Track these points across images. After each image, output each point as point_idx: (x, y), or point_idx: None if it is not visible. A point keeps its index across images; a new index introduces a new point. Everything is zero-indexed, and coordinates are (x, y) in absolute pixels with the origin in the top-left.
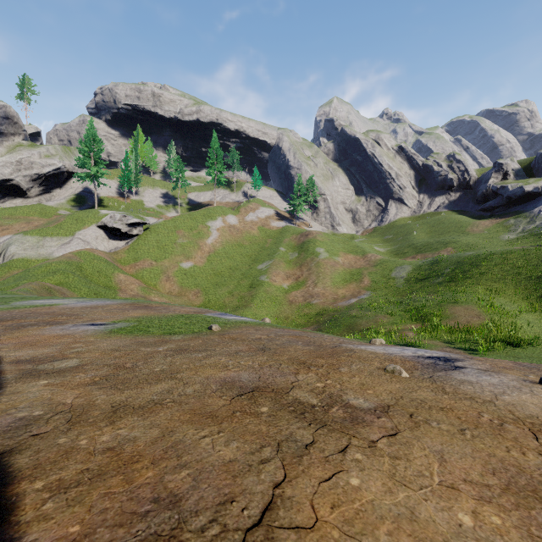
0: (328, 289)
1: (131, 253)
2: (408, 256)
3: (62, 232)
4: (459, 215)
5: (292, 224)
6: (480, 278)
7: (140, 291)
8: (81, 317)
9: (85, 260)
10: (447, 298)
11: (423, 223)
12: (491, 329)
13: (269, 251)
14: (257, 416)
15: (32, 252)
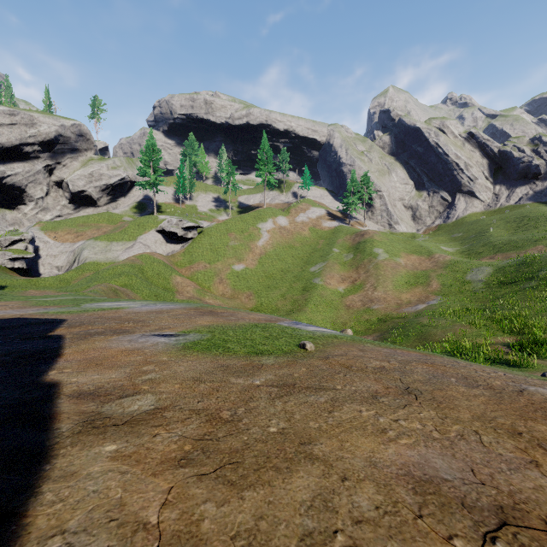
0: (389, 293)
1: (187, 256)
2: (484, 256)
3: (126, 237)
4: None
5: (345, 224)
6: None
7: (195, 293)
8: (148, 324)
9: (146, 263)
10: None
11: (501, 219)
12: None
13: (322, 253)
14: None
15: (101, 256)
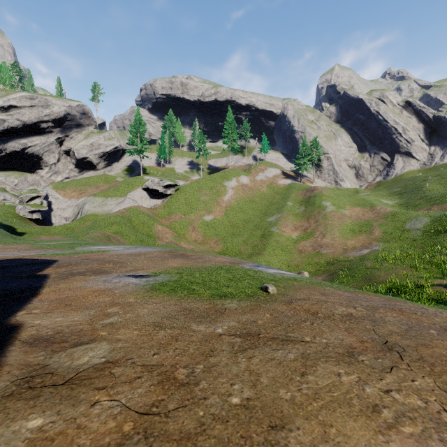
0: (336, 239)
1: (166, 209)
2: (421, 208)
3: (118, 194)
4: None
5: (297, 182)
6: None
7: (173, 239)
8: (125, 265)
9: (133, 214)
10: None
11: (436, 175)
12: None
13: (278, 206)
14: None
15: (99, 209)
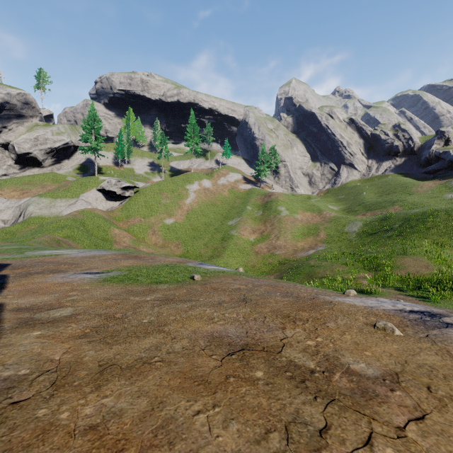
0: (288, 242)
1: (124, 212)
2: (359, 213)
3: (69, 195)
4: (404, 177)
5: (257, 187)
6: (426, 232)
7: (131, 243)
8: (80, 266)
9: (87, 217)
10: (397, 250)
11: (372, 185)
12: (440, 279)
13: (238, 210)
14: (252, 383)
15: (46, 211)
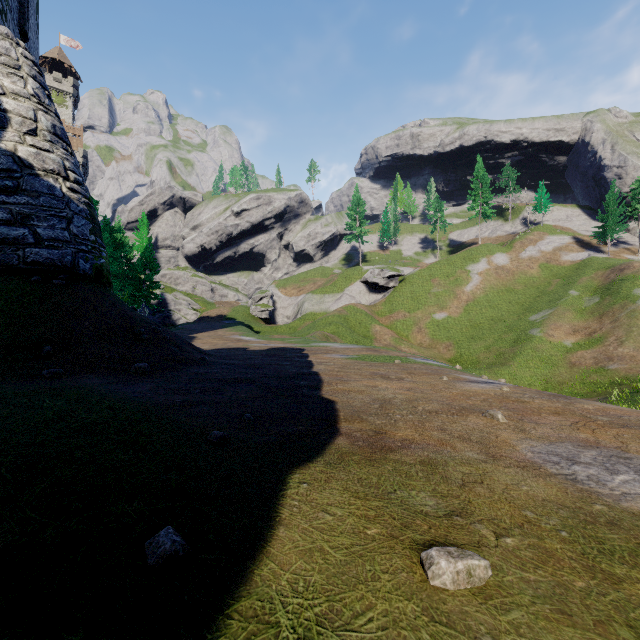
0: None
1: (387, 305)
2: None
3: (335, 289)
4: None
5: (600, 254)
6: None
7: (392, 341)
8: (339, 352)
9: (350, 313)
10: None
11: None
12: None
13: (551, 297)
14: (372, 376)
15: (317, 307)
